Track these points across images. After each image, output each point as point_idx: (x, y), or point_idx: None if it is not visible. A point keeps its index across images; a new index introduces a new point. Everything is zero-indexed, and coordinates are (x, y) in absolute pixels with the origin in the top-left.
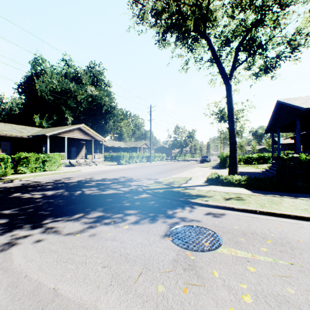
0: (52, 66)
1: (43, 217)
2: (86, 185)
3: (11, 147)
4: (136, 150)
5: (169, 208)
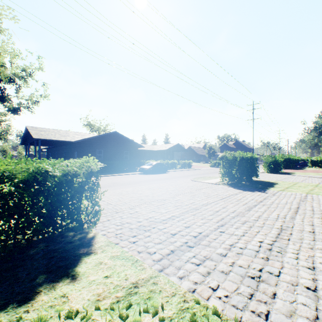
0: None
1: None
2: None
3: None
4: None
5: None
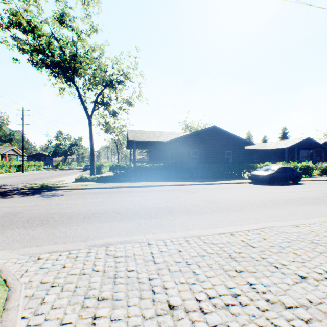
0: None
1: None
2: None
3: None
4: None
5: (43, 192)
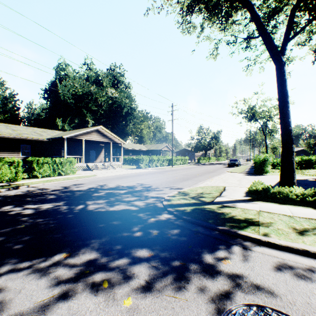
0: (74, 70)
1: (5, 257)
2: (94, 196)
3: (31, 150)
4: (157, 153)
5: (206, 247)
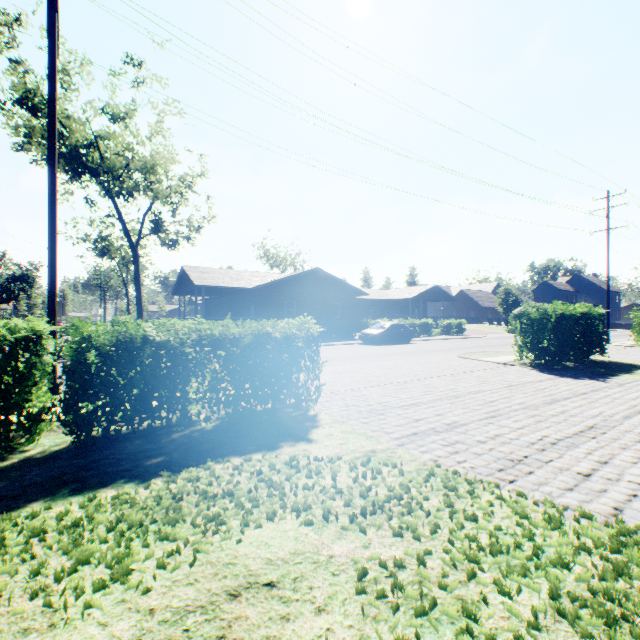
0: None
1: None
2: None
3: None
4: None
5: None
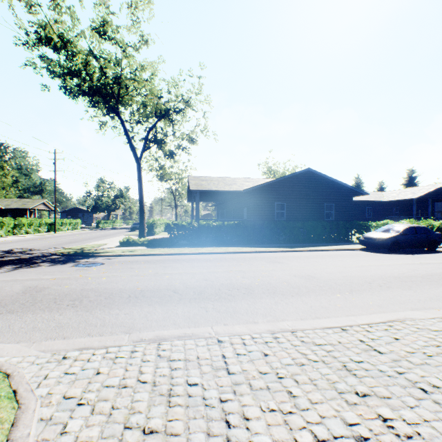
0: None
1: None
2: None
3: None
4: (24, 213)
5: (78, 259)
